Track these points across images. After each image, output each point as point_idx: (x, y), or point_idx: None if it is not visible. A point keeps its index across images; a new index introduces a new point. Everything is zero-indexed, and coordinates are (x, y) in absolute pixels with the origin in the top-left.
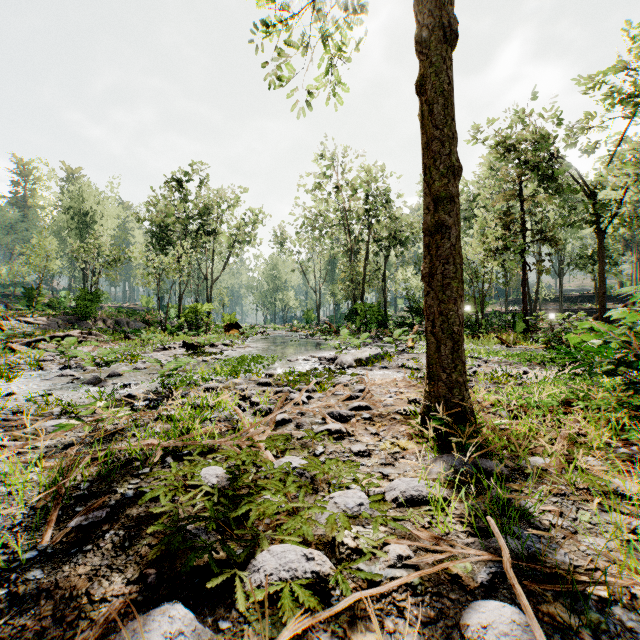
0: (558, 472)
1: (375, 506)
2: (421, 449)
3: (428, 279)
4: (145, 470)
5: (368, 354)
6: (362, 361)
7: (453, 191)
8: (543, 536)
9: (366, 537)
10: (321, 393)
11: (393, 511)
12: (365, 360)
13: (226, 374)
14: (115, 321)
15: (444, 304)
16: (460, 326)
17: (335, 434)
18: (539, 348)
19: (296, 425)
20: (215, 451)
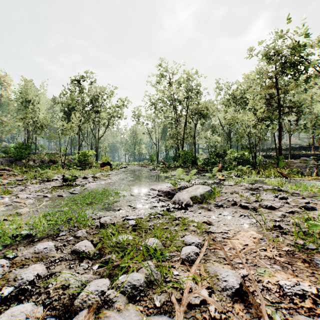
0: None
1: None
2: None
3: None
4: None
5: (201, 191)
6: (198, 199)
7: None
8: None
9: None
10: (162, 294)
11: None
12: (200, 197)
13: (46, 226)
14: (41, 160)
15: None
16: None
17: None
18: (312, 180)
19: None
20: None
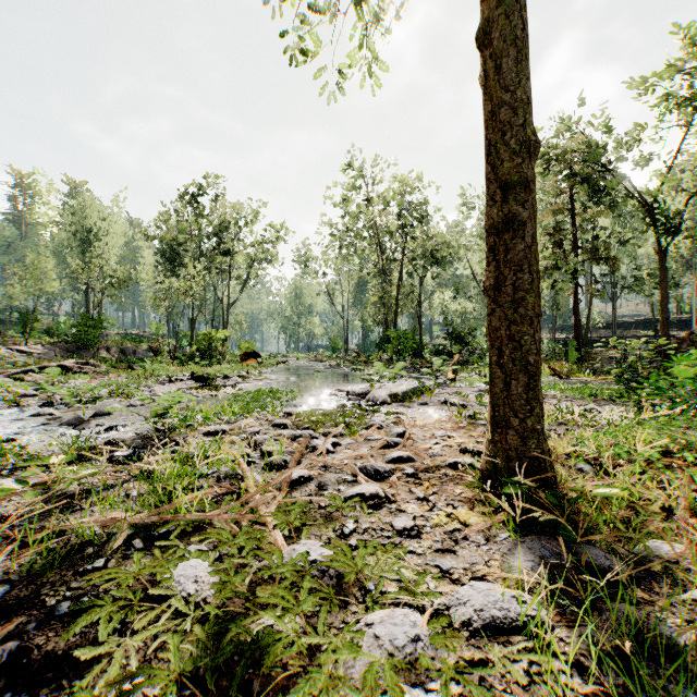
0: None
1: (439, 641)
2: (489, 524)
3: (493, 293)
4: (97, 563)
5: (405, 388)
6: (398, 396)
7: (527, 175)
8: None
9: None
10: (350, 438)
11: (466, 645)
12: (401, 395)
13: (236, 413)
14: (120, 350)
15: (515, 326)
16: (537, 355)
17: (370, 500)
18: (598, 380)
19: (318, 485)
20: (206, 527)
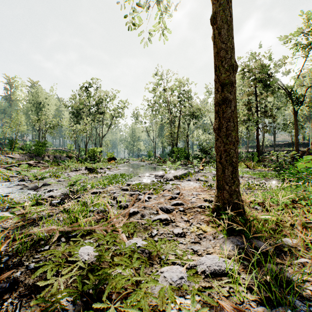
0: (303, 249)
1: (191, 279)
2: (215, 231)
3: (217, 131)
4: (46, 247)
5: (180, 173)
6: (177, 177)
7: (232, 80)
8: (310, 304)
9: (187, 309)
10: (156, 195)
11: (203, 281)
12: (179, 176)
13: (105, 184)
14: (54, 156)
15: (227, 145)
16: (236, 158)
17: (163, 221)
18: (267, 170)
19: (141, 215)
20: (92, 233)
